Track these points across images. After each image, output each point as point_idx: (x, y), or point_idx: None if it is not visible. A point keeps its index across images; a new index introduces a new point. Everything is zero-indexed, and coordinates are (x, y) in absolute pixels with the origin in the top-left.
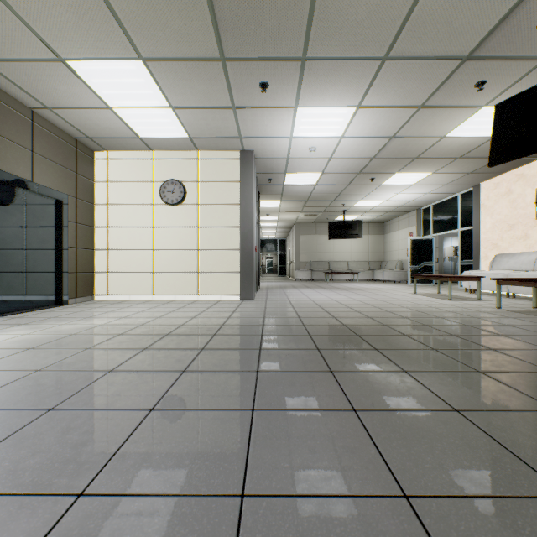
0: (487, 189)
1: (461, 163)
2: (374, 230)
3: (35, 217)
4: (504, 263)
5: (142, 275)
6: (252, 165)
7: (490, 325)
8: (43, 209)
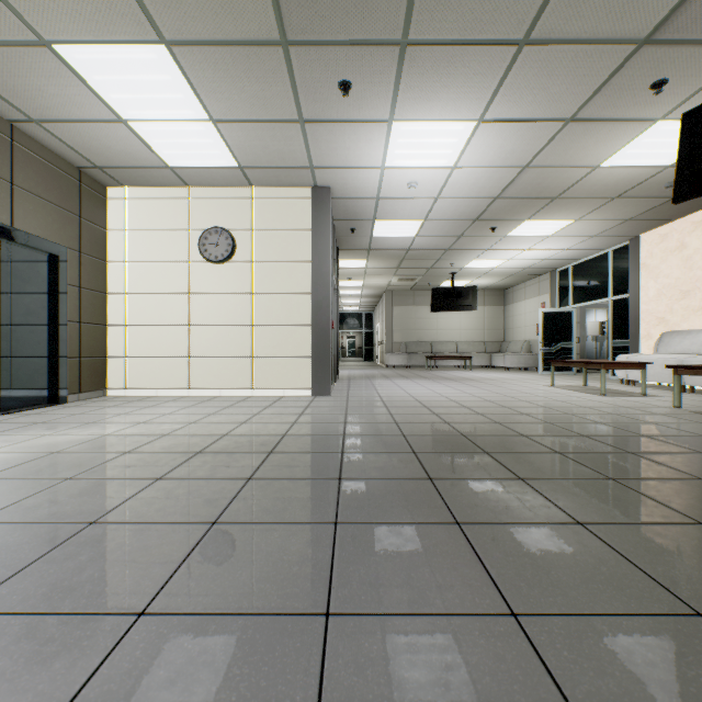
0: (649, 242)
1: (617, 205)
2: (492, 300)
3: (18, 279)
4: (676, 345)
5: (174, 361)
6: (327, 207)
7: (679, 436)
8: (29, 267)
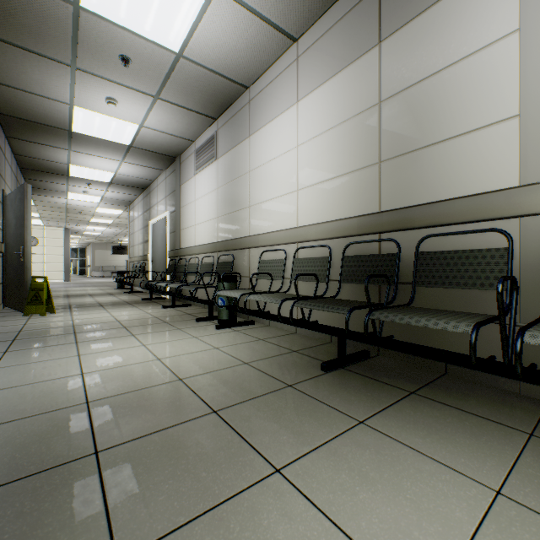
0: None
1: None
2: None
3: None
4: None
5: None
6: (70, 233)
7: None
8: None
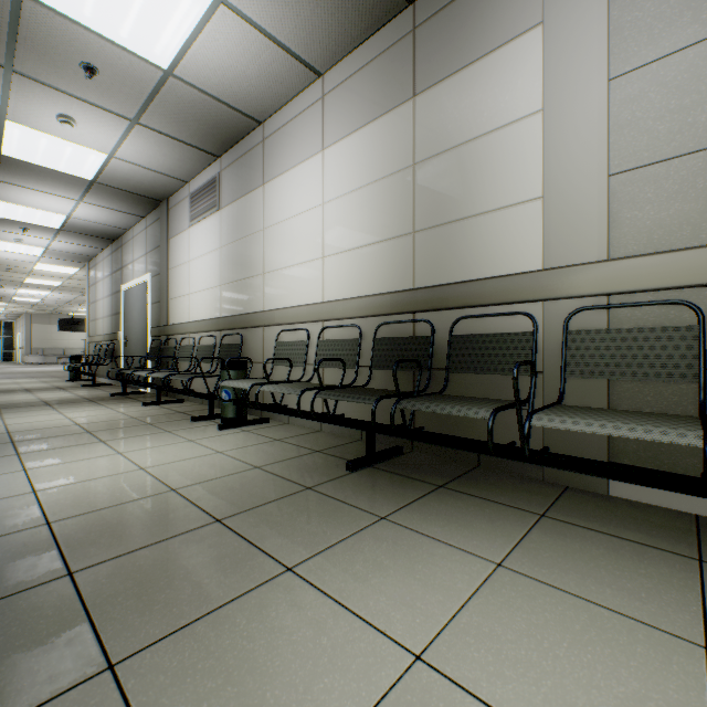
0: None
1: None
2: None
3: None
4: None
5: None
6: None
7: None
8: None
